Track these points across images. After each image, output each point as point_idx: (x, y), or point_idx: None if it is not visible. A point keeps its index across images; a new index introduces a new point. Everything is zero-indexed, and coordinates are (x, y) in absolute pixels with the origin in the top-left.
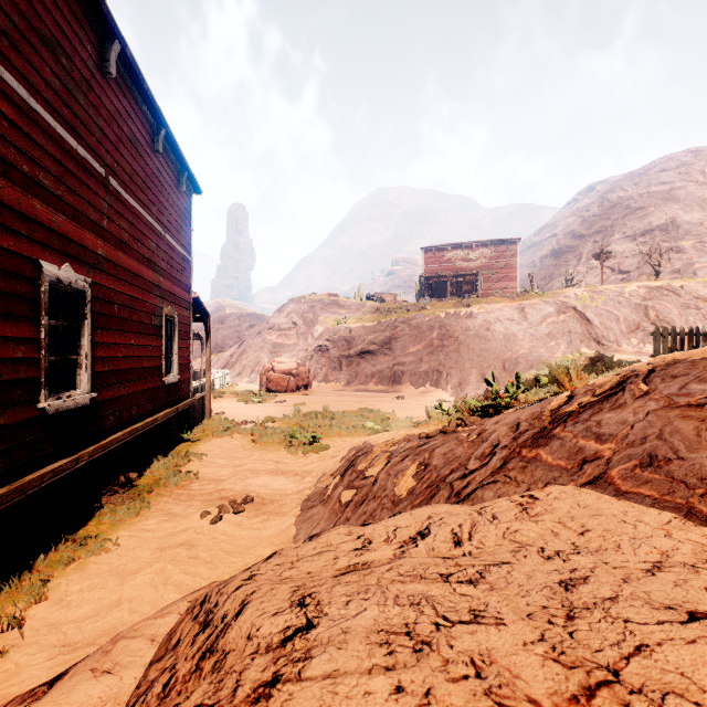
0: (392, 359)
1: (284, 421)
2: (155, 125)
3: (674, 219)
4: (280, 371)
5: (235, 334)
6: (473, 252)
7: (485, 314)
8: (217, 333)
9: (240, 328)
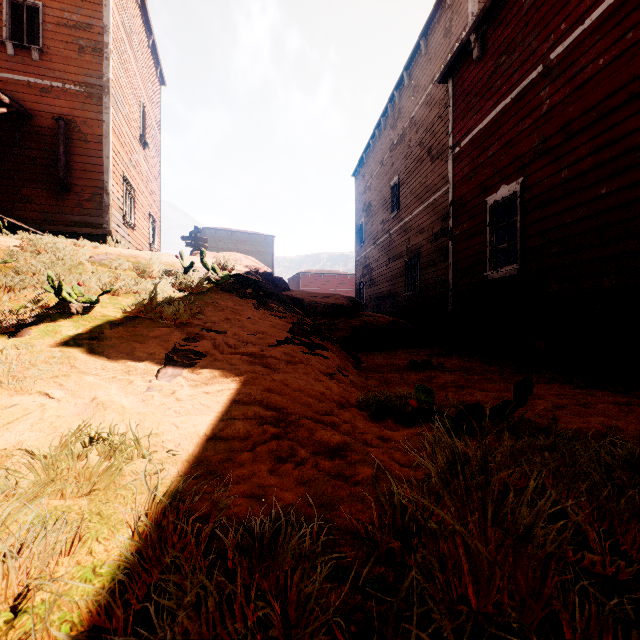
0: None
1: None
2: None
3: None
4: None
5: None
6: None
7: None
8: None
9: None
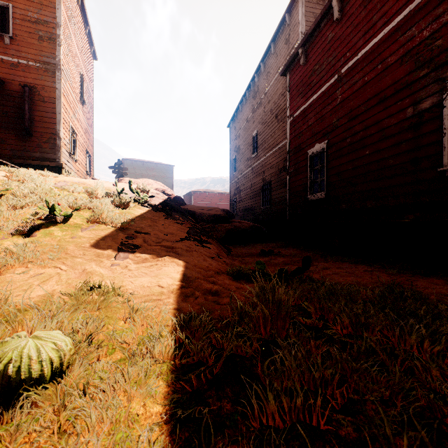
0: None
1: None
2: None
3: None
4: None
5: None
6: None
7: None
8: None
9: None
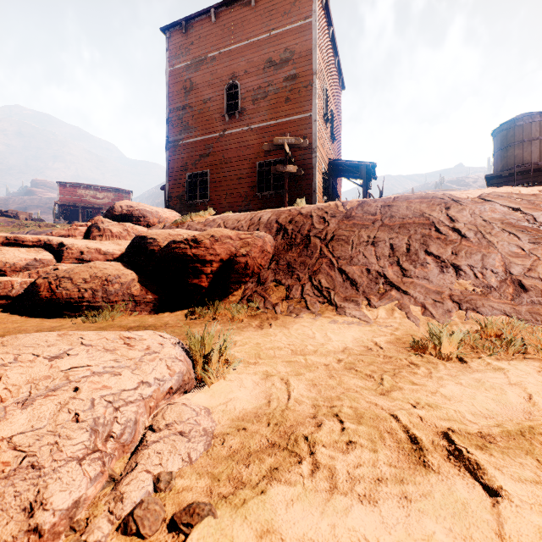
0: None
1: None
2: None
3: None
4: None
5: None
6: (100, 193)
7: None
8: None
9: None
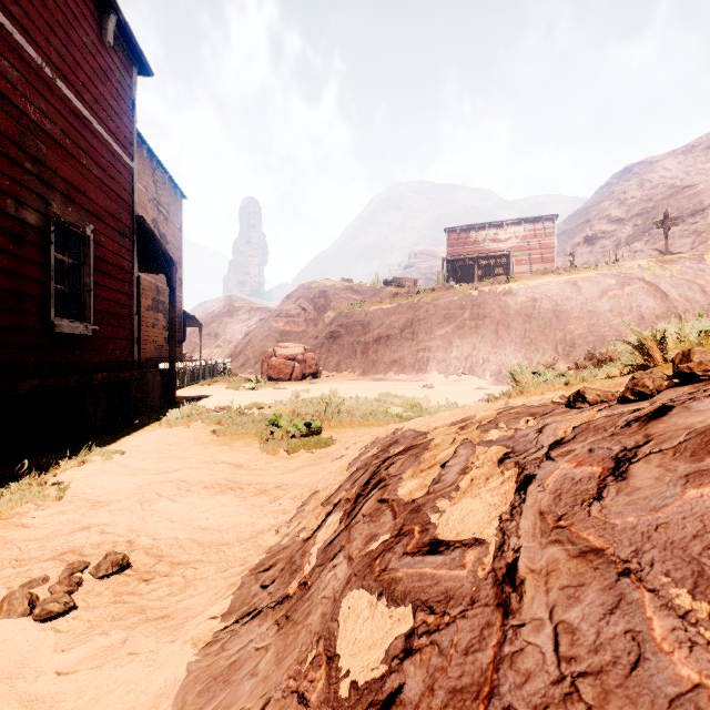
0: (416, 344)
1: (275, 408)
2: None
3: None
4: (282, 356)
5: (245, 328)
6: (503, 231)
7: (527, 290)
8: (225, 327)
9: (250, 322)
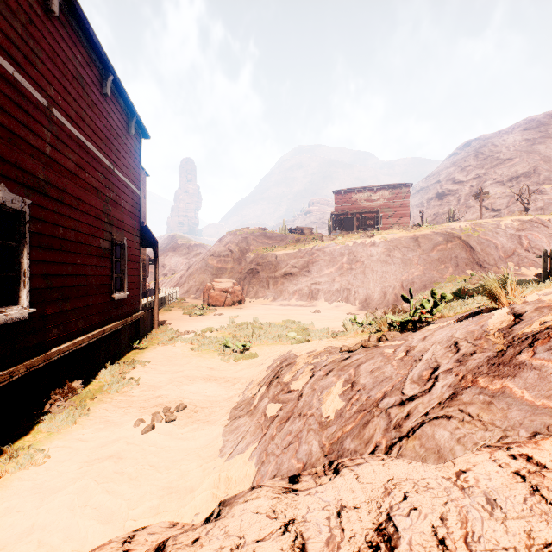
0: (310, 280)
1: (220, 331)
2: (103, 71)
3: (536, 167)
4: (218, 289)
5: (185, 260)
6: (374, 194)
7: (386, 243)
8: (170, 259)
9: (189, 256)
